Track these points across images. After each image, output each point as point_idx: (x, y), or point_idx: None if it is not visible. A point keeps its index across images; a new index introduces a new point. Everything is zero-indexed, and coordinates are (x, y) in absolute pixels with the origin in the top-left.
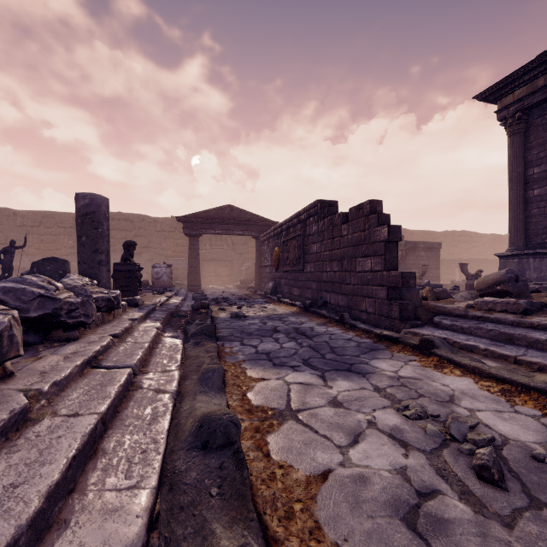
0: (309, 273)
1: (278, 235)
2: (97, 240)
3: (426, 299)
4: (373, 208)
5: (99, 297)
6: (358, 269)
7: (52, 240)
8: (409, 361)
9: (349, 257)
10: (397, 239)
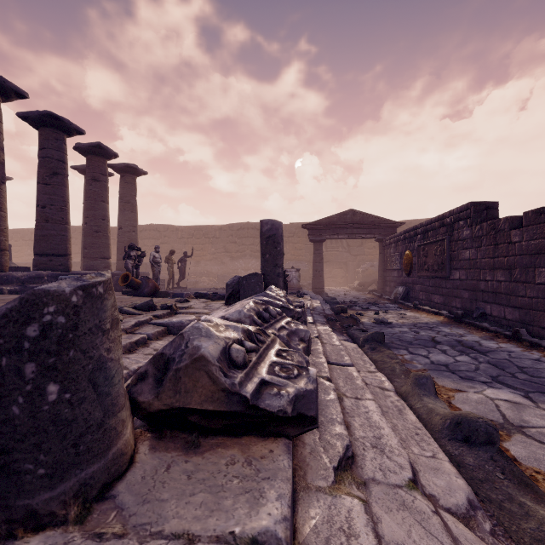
0: (458, 281)
1: (410, 238)
2: (276, 257)
3: None
4: None
5: (296, 306)
6: (538, 281)
7: (201, 248)
8: None
9: (522, 266)
10: None
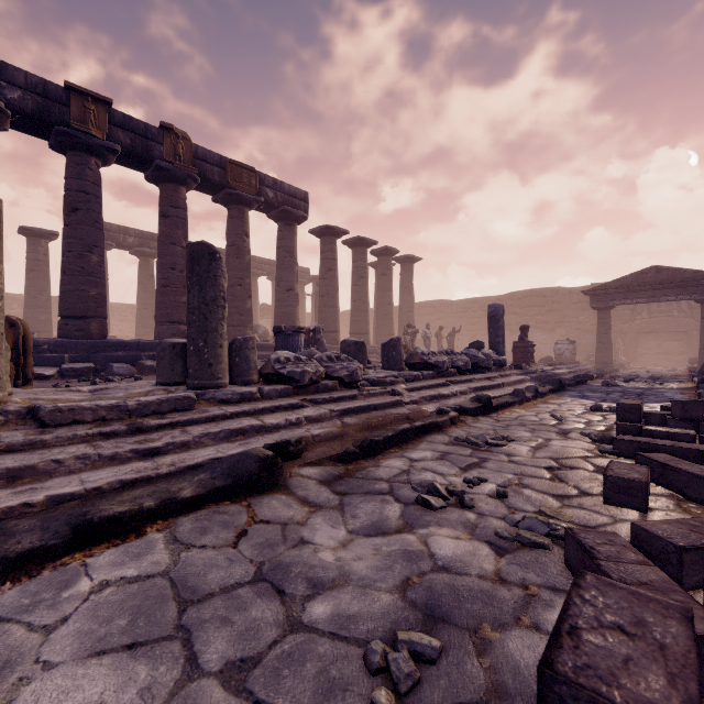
0: None
1: None
2: (497, 330)
3: None
4: None
5: (495, 359)
6: None
7: (476, 322)
8: None
9: None
10: None
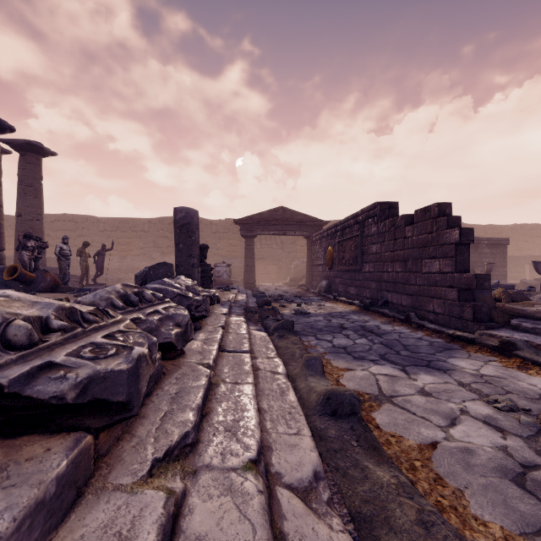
0: (368, 273)
1: (331, 235)
2: (191, 247)
3: (499, 301)
4: (441, 210)
5: (204, 295)
6: (424, 270)
7: (127, 242)
8: (489, 361)
9: (413, 258)
10: (468, 241)
